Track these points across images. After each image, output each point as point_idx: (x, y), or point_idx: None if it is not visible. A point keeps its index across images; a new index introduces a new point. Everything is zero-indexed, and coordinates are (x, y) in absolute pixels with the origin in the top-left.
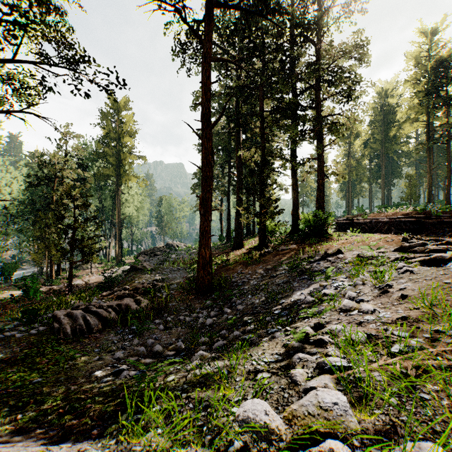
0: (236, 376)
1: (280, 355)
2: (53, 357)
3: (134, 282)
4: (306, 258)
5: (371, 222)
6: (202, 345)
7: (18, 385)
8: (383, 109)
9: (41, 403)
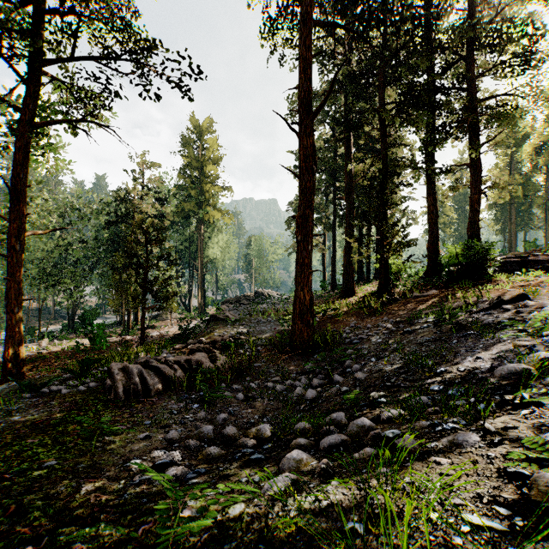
0: None
1: (510, 508)
2: (90, 426)
3: (213, 334)
4: (460, 307)
5: None
6: (300, 434)
7: (22, 469)
8: None
9: (21, 516)
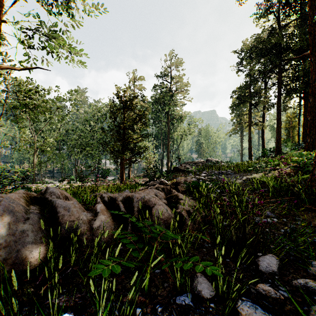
0: None
1: None
2: None
3: (175, 180)
4: None
5: None
6: None
7: None
8: None
9: None
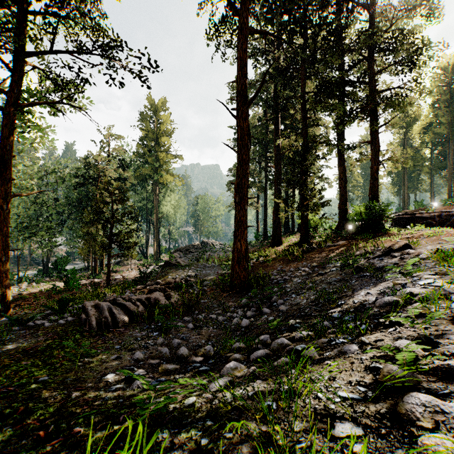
0: (296, 427)
1: (367, 387)
2: (71, 350)
3: (167, 277)
4: (361, 254)
5: (439, 215)
6: (236, 352)
7: (22, 383)
8: (448, 86)
9: (29, 414)
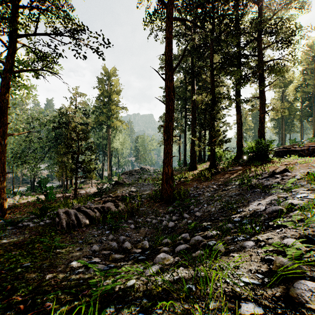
0: (211, 307)
1: (263, 275)
2: (48, 244)
3: (117, 192)
4: (253, 176)
5: (307, 149)
6: (165, 246)
7: (11, 268)
8: (313, 59)
9: (14, 291)
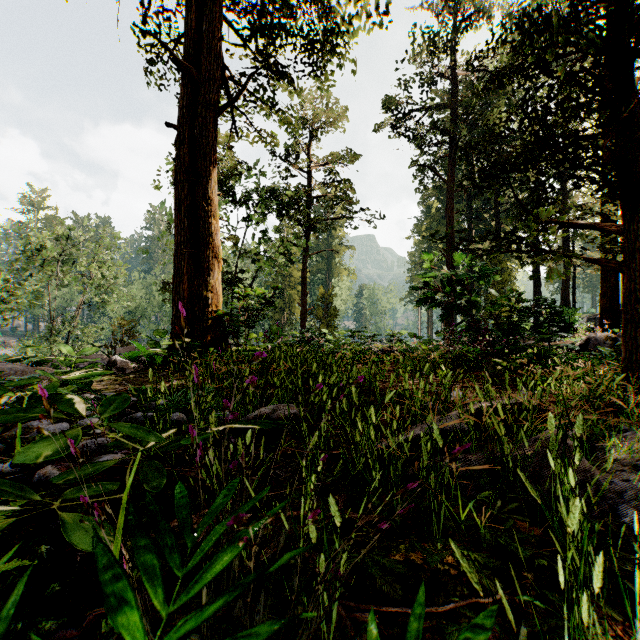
0: None
1: None
2: None
3: None
4: None
5: None
6: None
7: None
8: None
9: None
